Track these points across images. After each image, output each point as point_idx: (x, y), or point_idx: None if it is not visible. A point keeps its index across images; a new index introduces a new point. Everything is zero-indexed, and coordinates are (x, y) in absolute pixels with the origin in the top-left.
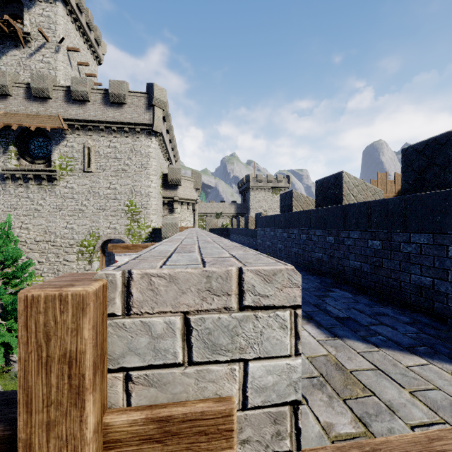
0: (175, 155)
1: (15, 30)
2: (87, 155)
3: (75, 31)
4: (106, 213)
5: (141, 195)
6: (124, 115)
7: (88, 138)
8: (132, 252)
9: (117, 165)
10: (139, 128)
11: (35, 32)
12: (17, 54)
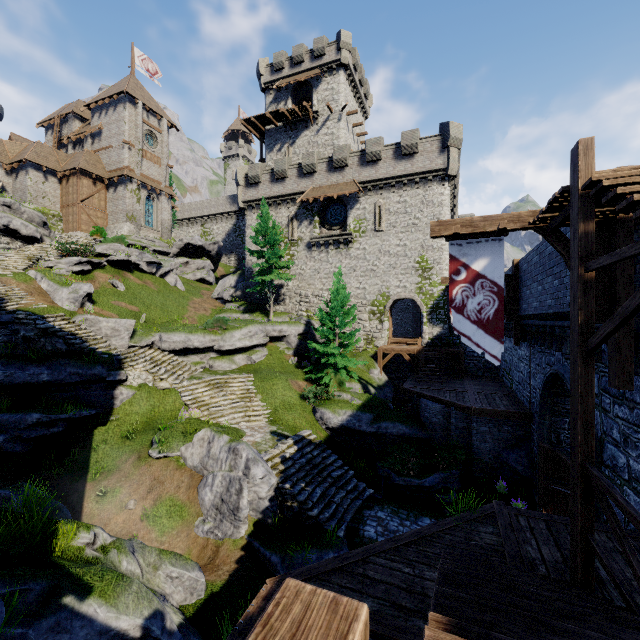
0: (455, 205)
1: (306, 113)
2: (378, 214)
3: (351, 93)
4: (396, 272)
5: (433, 249)
6: (415, 165)
7: (379, 197)
8: None
9: (407, 220)
10: (431, 175)
11: (321, 108)
12: (307, 134)
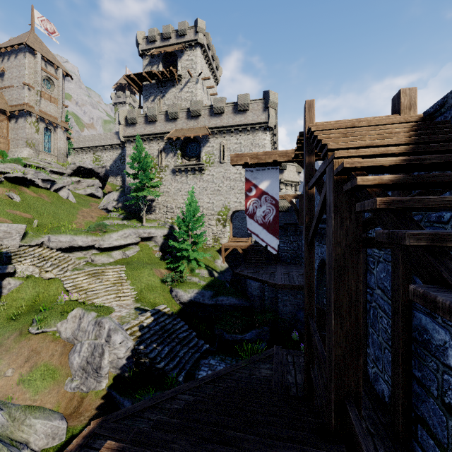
0: (276, 148)
1: (173, 75)
2: (222, 151)
3: (205, 64)
4: (234, 191)
5: None
6: (247, 118)
7: (223, 139)
8: None
9: None
10: (258, 126)
11: (184, 73)
12: (173, 91)
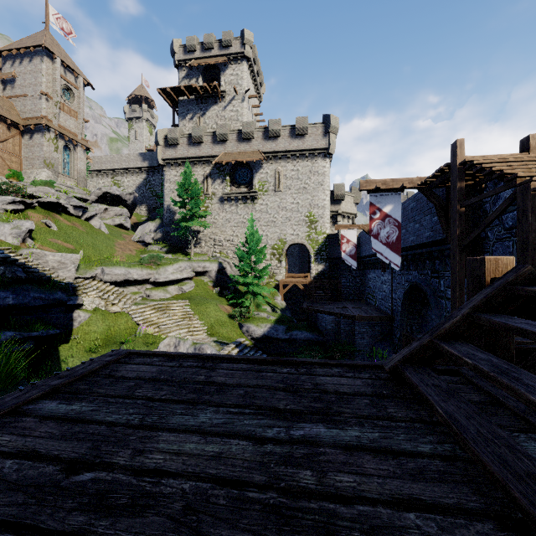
0: None
1: (216, 91)
2: (277, 178)
3: (250, 80)
4: (291, 223)
5: (318, 207)
6: (306, 144)
7: (278, 165)
8: (352, 228)
9: (299, 184)
10: (317, 152)
11: (228, 89)
12: (216, 109)
